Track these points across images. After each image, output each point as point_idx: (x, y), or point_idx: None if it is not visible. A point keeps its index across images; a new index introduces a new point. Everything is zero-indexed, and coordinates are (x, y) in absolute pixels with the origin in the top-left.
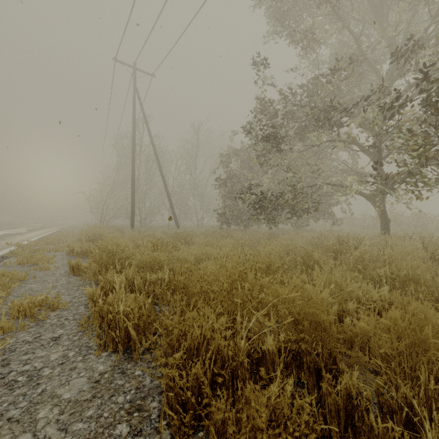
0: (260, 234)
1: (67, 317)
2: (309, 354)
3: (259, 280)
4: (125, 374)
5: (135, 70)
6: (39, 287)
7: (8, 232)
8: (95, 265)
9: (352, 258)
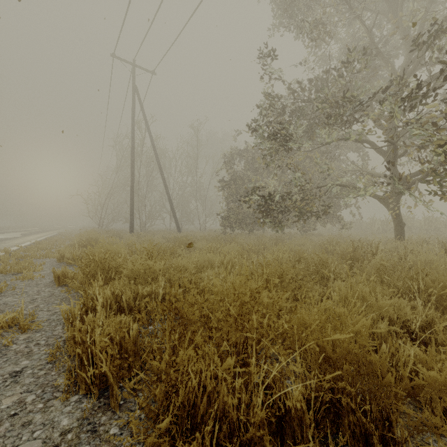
0: (266, 239)
1: (38, 342)
2: (352, 413)
3: (278, 302)
4: (96, 433)
5: (134, 67)
6: (16, 301)
7: (0, 237)
8: (80, 275)
9: (373, 267)
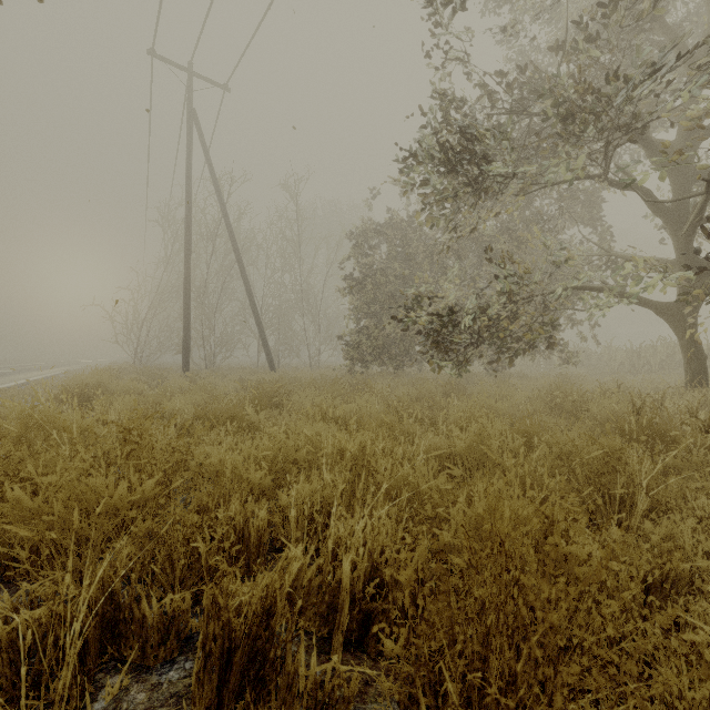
0: (430, 385)
1: None
2: None
3: None
4: None
5: (191, 76)
6: None
7: None
8: None
9: None
